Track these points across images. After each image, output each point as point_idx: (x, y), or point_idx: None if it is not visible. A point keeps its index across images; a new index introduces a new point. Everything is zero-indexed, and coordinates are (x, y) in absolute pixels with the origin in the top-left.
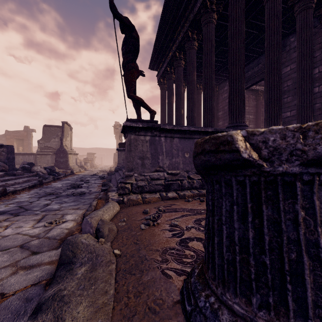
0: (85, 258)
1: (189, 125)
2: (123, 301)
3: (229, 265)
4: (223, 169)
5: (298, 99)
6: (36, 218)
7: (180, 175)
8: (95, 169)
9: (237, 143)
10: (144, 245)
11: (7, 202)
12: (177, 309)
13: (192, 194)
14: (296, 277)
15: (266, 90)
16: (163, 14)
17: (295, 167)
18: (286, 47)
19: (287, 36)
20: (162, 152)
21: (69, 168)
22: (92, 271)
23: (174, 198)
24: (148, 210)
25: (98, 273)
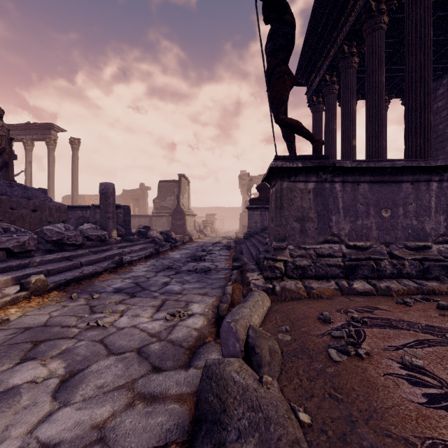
0: (243, 419)
1: None
2: None
3: None
4: None
5: None
6: (155, 304)
7: (373, 250)
8: (216, 235)
9: None
10: (361, 412)
11: (123, 275)
12: None
13: (405, 289)
14: None
15: None
16: None
17: None
18: None
19: None
20: (337, 208)
21: (186, 233)
22: None
23: (367, 294)
24: (331, 316)
25: None
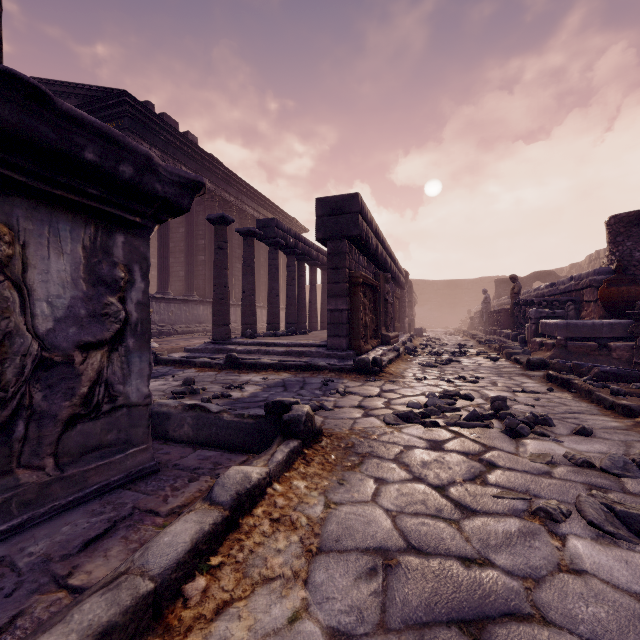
0: None
1: None
2: None
3: None
4: None
5: (185, 267)
6: None
7: None
8: None
9: None
10: None
11: None
12: None
13: None
14: None
15: (158, 258)
16: None
17: None
18: None
19: None
20: None
21: None
22: None
23: None
24: None
25: None
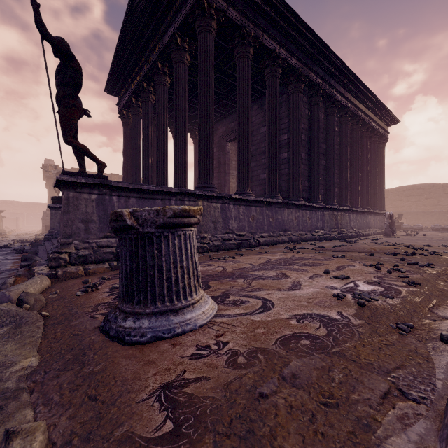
0: (6, 321)
1: (159, 179)
2: (51, 337)
3: (126, 288)
4: (122, 231)
5: (267, 163)
6: None
7: None
8: (3, 238)
9: (125, 216)
10: (78, 306)
11: None
12: (96, 329)
13: None
14: (152, 284)
15: (237, 151)
16: (125, 26)
17: (152, 229)
18: (264, 106)
19: (265, 95)
20: None
21: None
22: (16, 328)
23: None
24: (89, 279)
25: (24, 329)
